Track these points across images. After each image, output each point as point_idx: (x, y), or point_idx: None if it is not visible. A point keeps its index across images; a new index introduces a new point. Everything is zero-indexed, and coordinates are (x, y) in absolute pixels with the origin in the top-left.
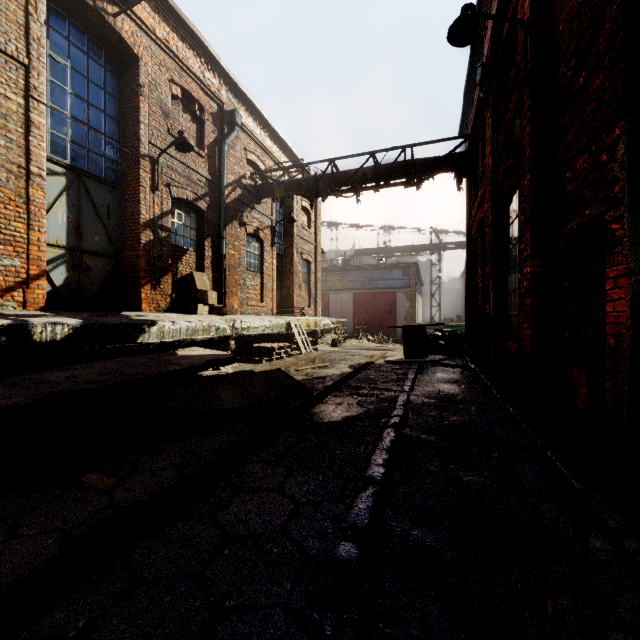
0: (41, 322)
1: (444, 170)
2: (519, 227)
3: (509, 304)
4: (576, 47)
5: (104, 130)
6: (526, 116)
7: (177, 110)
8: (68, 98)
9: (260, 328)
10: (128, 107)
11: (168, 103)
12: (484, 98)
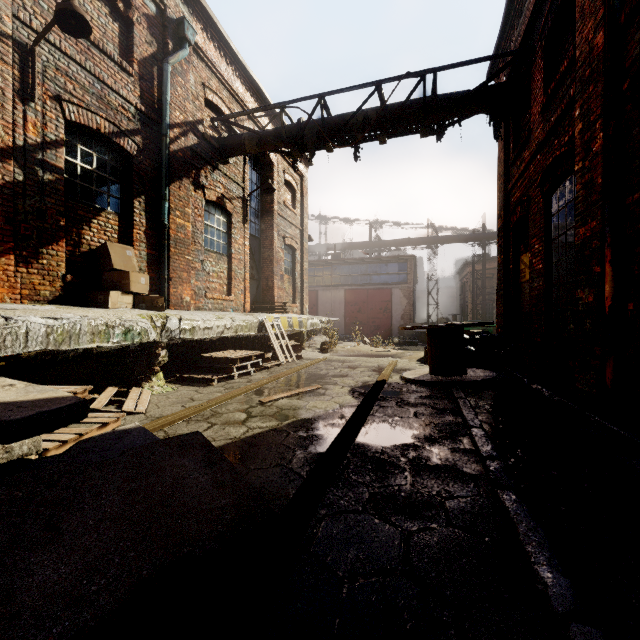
0: None
1: (478, 109)
2: None
3: None
4: None
5: None
6: None
7: None
8: None
9: (215, 329)
10: None
11: None
12: None
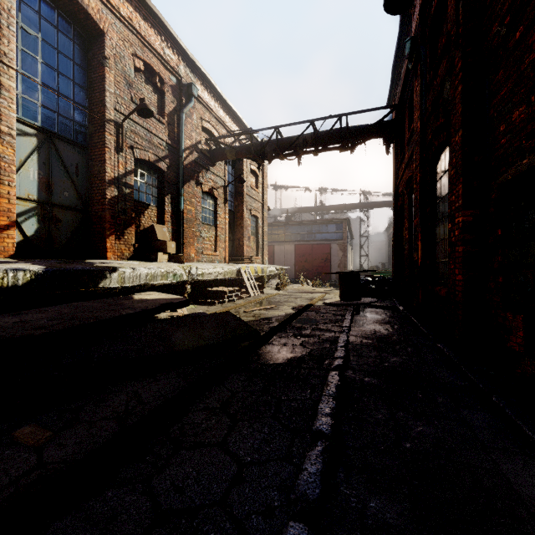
0: (2, 268)
1: (375, 136)
2: (449, 181)
3: (437, 252)
4: (512, 4)
5: (73, 97)
6: (458, 76)
7: (140, 81)
8: (39, 66)
9: (213, 274)
10: (95, 77)
11: (131, 74)
12: (412, 69)
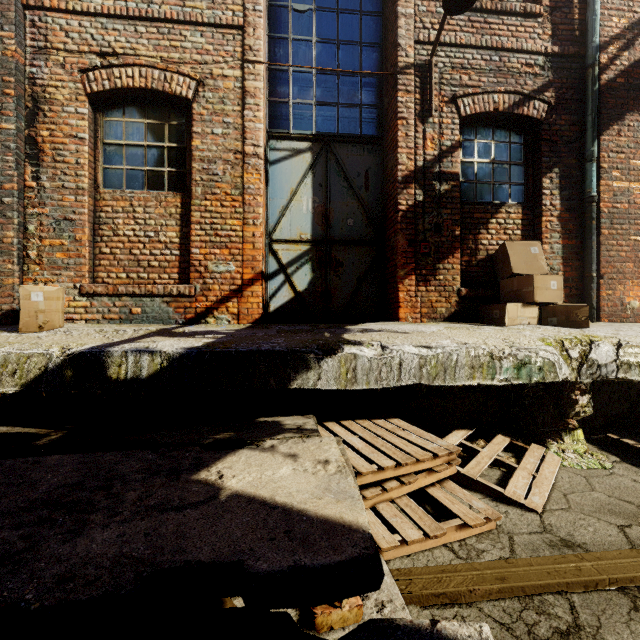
0: (123, 349)
1: None
2: None
3: None
4: None
5: (360, 68)
6: None
7: None
8: (313, 50)
9: None
10: (388, 11)
11: None
12: None
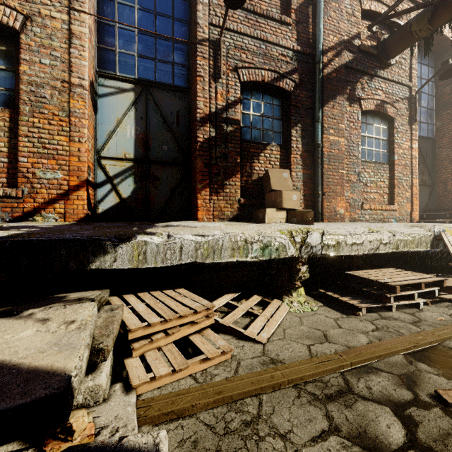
0: None
1: None
2: None
3: None
4: None
5: (172, 36)
6: None
7: None
8: (135, 15)
9: (366, 245)
10: None
11: None
12: None
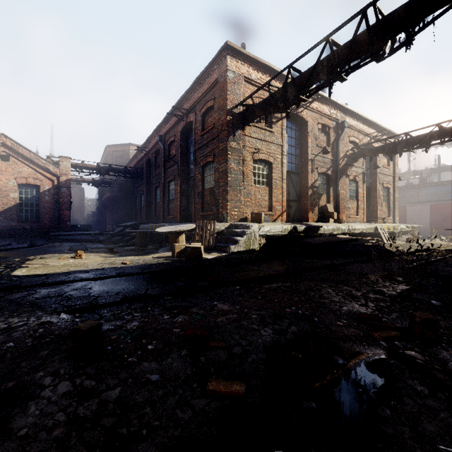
0: (298, 226)
1: None
2: None
3: None
4: None
5: (295, 154)
6: None
7: (319, 134)
8: (286, 147)
9: (360, 229)
10: (303, 142)
11: (316, 133)
12: None
